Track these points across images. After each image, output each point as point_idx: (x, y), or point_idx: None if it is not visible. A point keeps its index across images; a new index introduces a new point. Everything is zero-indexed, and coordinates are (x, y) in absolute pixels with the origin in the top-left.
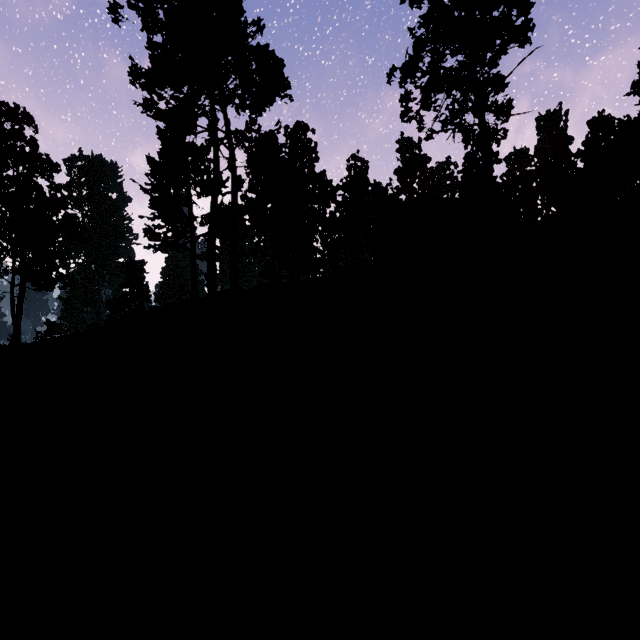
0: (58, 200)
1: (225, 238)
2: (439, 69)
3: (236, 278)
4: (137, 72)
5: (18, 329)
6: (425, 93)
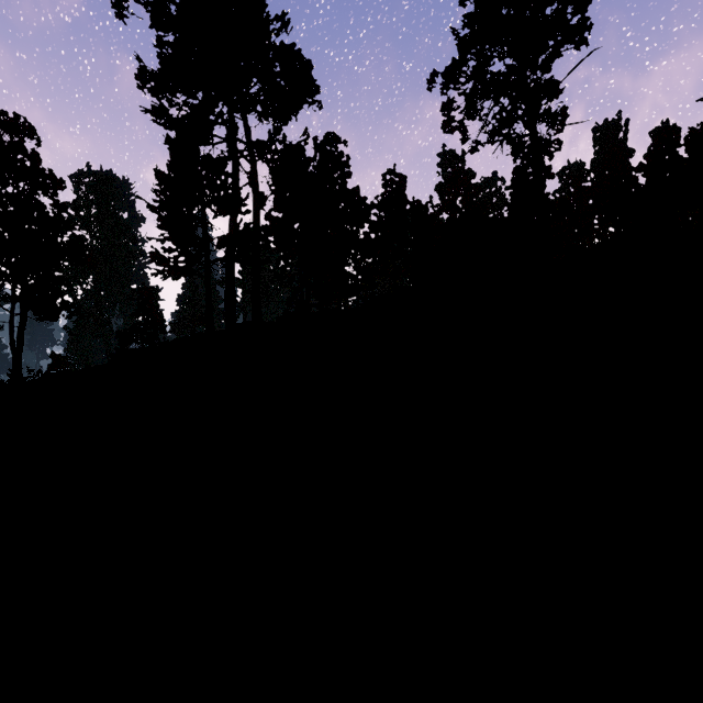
0: (62, 220)
1: (244, 263)
2: (485, 74)
3: (258, 308)
4: (145, 75)
5: (18, 363)
6: (470, 101)
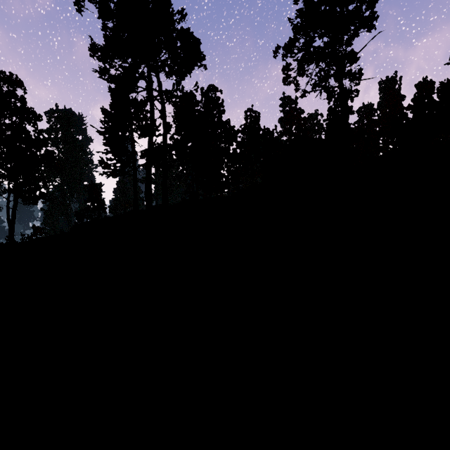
0: (40, 140)
1: (158, 167)
2: (310, 47)
3: (166, 196)
4: (95, 48)
5: (12, 232)
6: (300, 64)
